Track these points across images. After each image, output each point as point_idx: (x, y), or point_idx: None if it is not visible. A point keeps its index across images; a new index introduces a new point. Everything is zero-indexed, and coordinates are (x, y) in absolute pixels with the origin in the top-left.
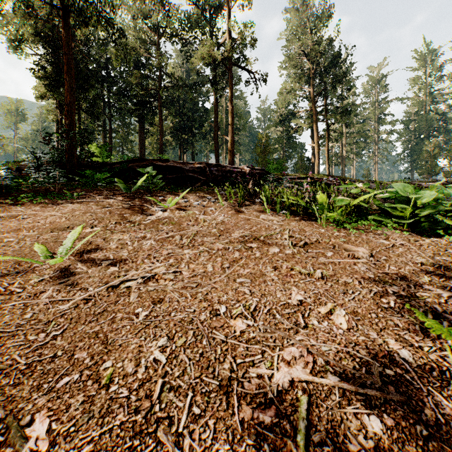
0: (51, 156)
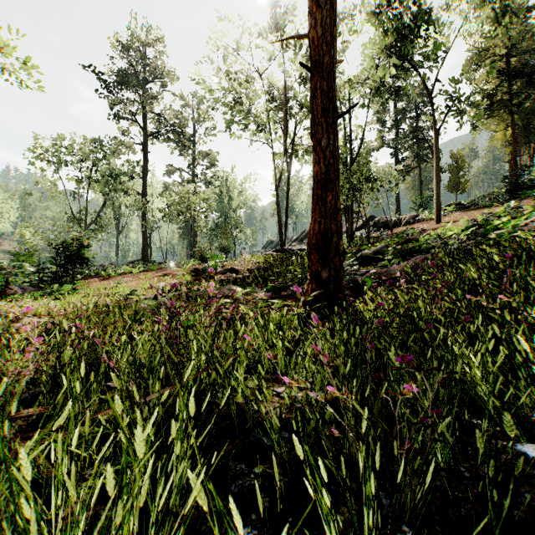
0: (503, 189)
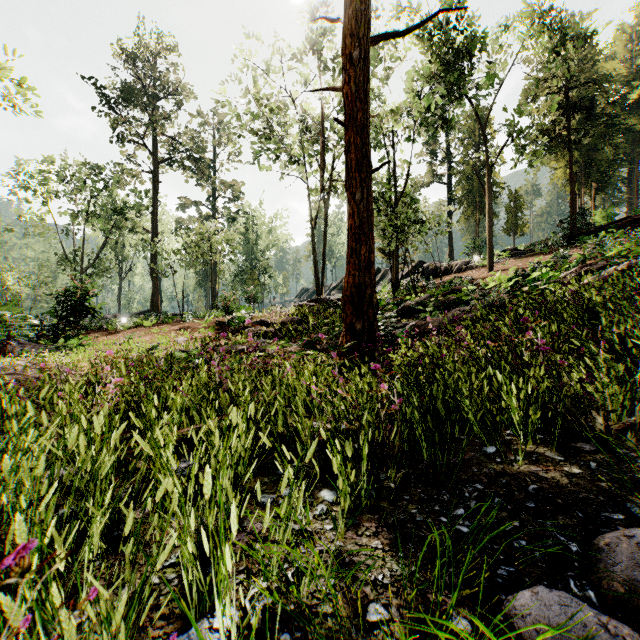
0: (560, 234)
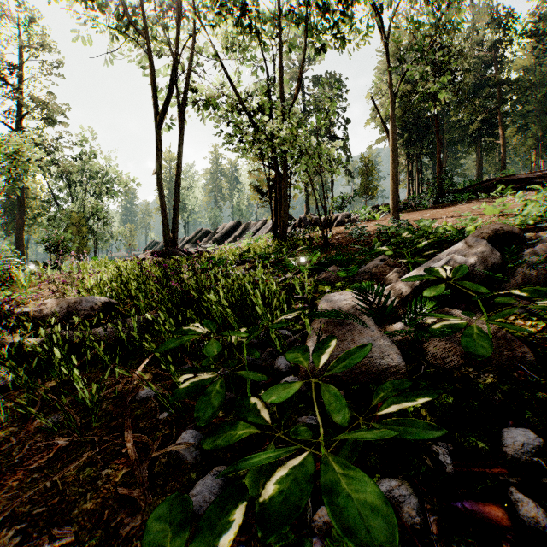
0: (436, 191)
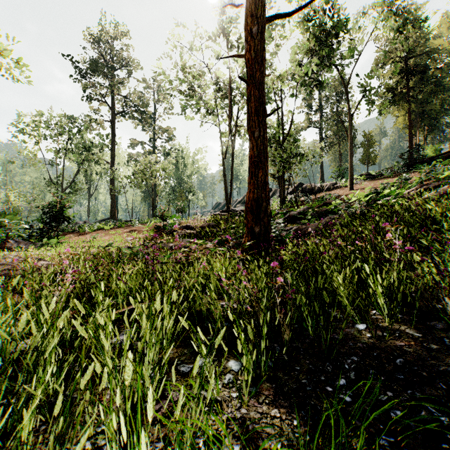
0: (402, 163)
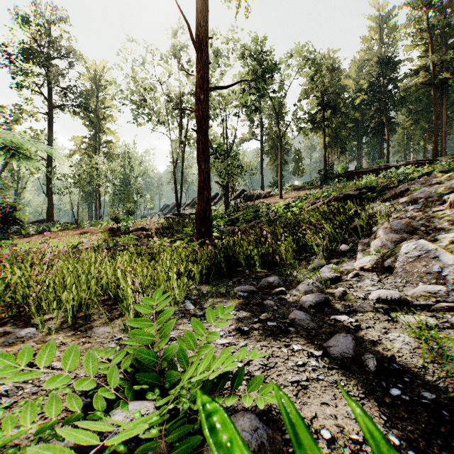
0: (318, 178)
